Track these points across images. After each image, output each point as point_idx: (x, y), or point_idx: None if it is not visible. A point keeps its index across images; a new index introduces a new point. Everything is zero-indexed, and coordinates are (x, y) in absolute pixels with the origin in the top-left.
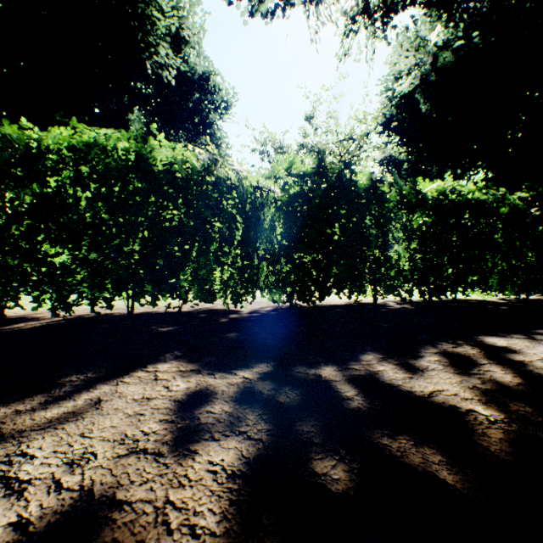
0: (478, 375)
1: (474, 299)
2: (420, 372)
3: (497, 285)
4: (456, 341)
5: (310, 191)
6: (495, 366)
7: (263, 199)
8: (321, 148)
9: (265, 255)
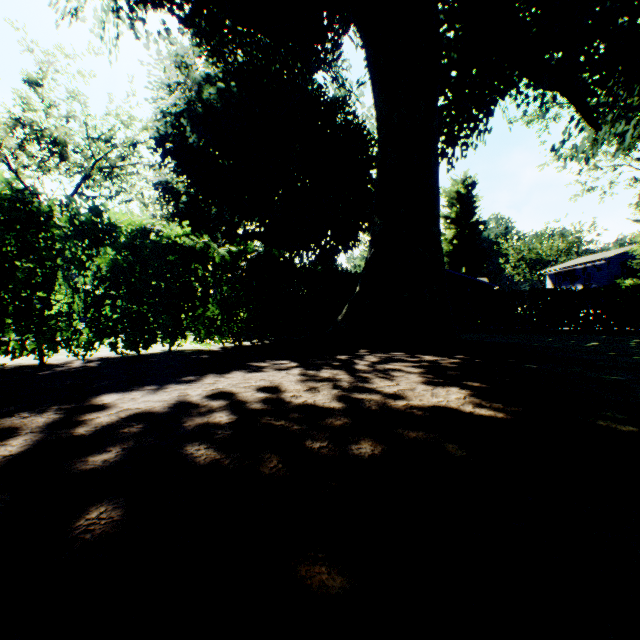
0: None
1: (198, 348)
2: None
3: (206, 334)
4: (52, 407)
5: None
6: (27, 436)
7: None
8: (60, 138)
9: None
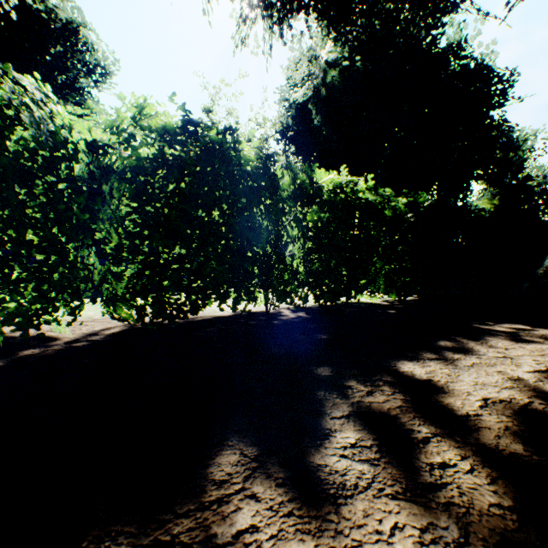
0: (441, 493)
1: (363, 301)
2: (333, 512)
3: (384, 288)
4: (369, 376)
5: (177, 157)
6: (448, 446)
7: (100, 161)
8: None
9: (105, 249)
